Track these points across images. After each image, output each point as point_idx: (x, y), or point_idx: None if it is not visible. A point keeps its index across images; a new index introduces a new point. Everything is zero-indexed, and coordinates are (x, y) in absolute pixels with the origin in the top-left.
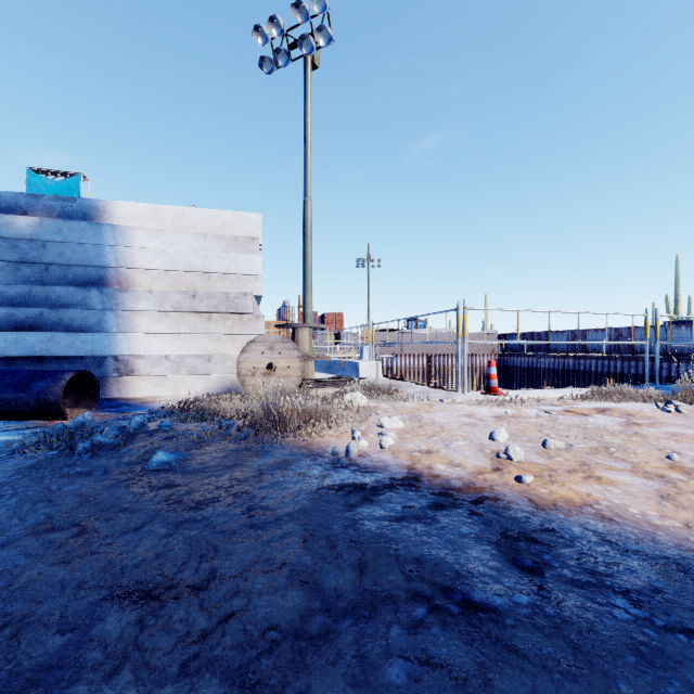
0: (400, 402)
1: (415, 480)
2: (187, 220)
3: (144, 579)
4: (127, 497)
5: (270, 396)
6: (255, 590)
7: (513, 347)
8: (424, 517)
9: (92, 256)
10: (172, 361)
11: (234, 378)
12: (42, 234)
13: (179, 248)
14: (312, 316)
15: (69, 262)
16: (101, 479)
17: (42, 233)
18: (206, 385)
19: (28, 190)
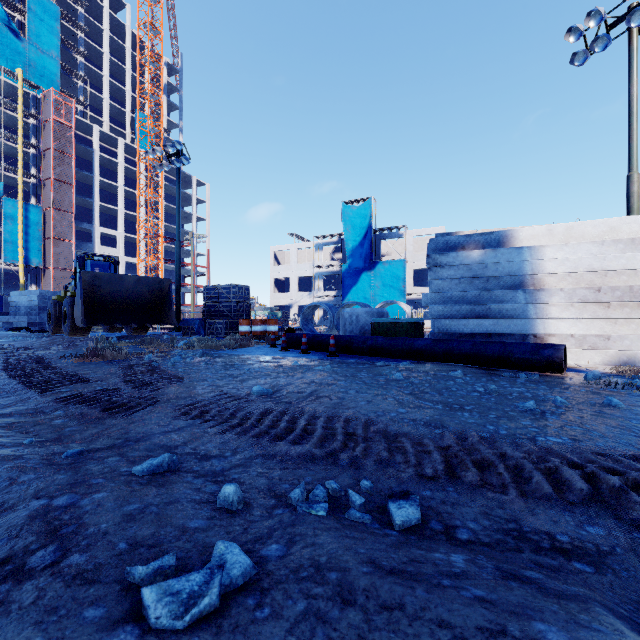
0: None
1: None
2: (575, 232)
3: None
4: None
5: None
6: None
7: None
8: None
9: (515, 269)
10: (576, 339)
11: (630, 354)
12: (485, 259)
13: (579, 255)
14: None
15: (501, 275)
16: None
17: (485, 259)
18: (603, 358)
19: (343, 217)
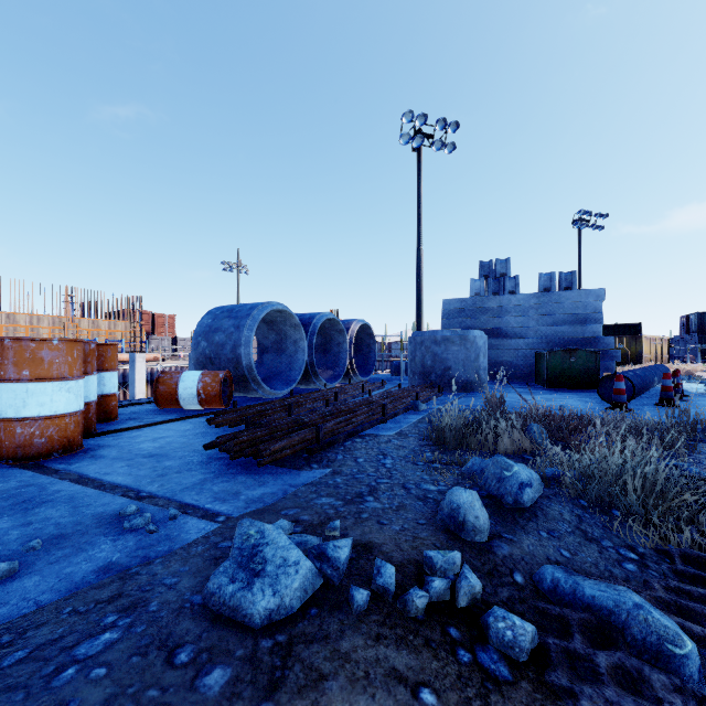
0: None
1: None
2: None
3: None
4: None
5: None
6: None
7: None
8: None
9: None
10: None
11: None
12: None
13: None
14: (145, 316)
15: None
16: None
17: None
18: None
19: None
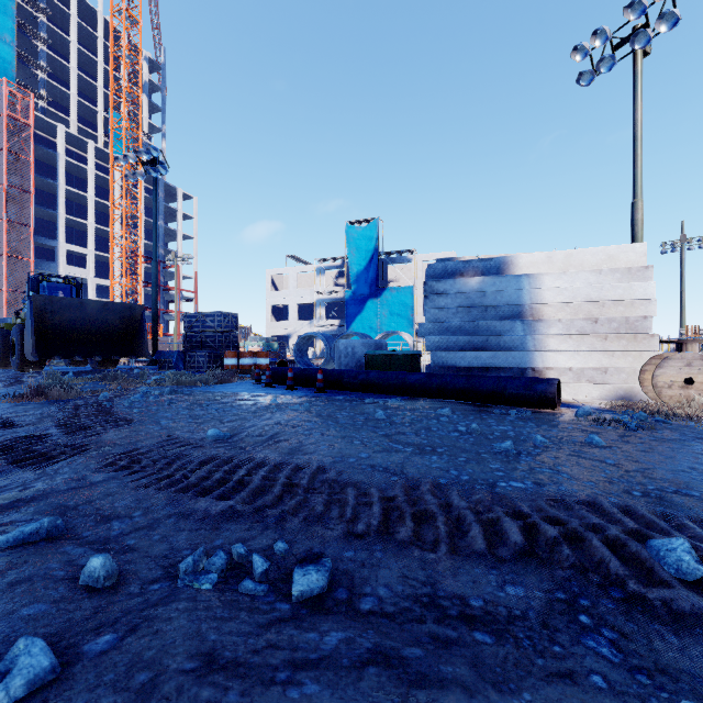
0: None
1: None
2: (574, 260)
3: None
4: None
5: None
6: None
7: None
8: None
9: (514, 298)
10: (574, 372)
11: (627, 388)
12: (484, 287)
13: (577, 285)
14: None
15: (499, 304)
16: (685, 445)
17: (484, 287)
18: (601, 392)
19: (347, 238)
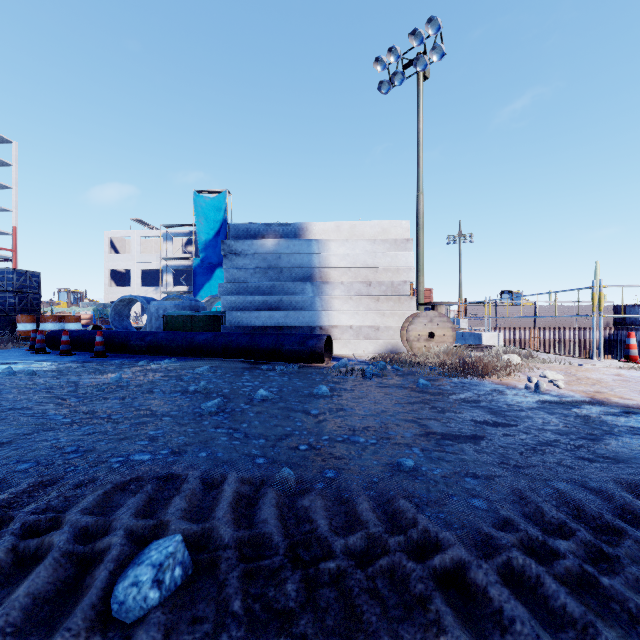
0: (545, 364)
1: (601, 403)
2: (357, 230)
3: (484, 420)
4: (427, 396)
5: (443, 354)
6: (545, 427)
7: (635, 320)
8: (621, 415)
9: (306, 261)
10: (354, 330)
11: (394, 343)
12: (279, 250)
13: (357, 252)
14: None
15: (293, 266)
16: (400, 389)
17: (279, 249)
18: (375, 347)
19: (195, 207)
